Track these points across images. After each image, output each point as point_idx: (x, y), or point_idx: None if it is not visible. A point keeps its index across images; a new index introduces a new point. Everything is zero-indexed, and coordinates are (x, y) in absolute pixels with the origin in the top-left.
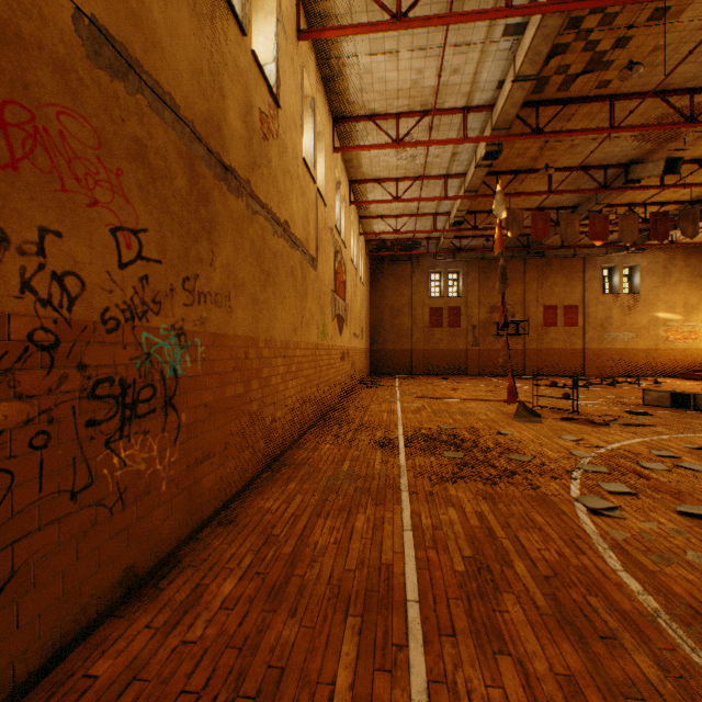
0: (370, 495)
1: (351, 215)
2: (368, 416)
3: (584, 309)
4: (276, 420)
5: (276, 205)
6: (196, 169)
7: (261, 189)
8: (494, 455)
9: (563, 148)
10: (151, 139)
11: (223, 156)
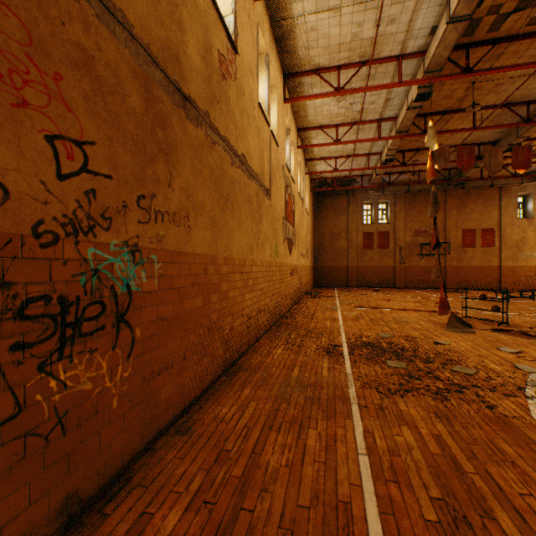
0: (320, 406)
1: (298, 157)
2: (313, 323)
3: (500, 232)
4: (234, 328)
5: (234, 139)
6: (153, 92)
7: (220, 122)
8: (436, 366)
9: (488, 87)
10: (100, 51)
11: (181, 85)
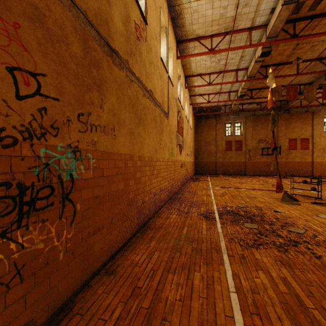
0: (201, 255)
1: (185, 94)
2: (195, 197)
3: (312, 140)
4: (145, 202)
5: (145, 80)
6: (89, 43)
7: (135, 68)
8: (277, 227)
9: (307, 48)
10: (49, 11)
11: (109, 41)
